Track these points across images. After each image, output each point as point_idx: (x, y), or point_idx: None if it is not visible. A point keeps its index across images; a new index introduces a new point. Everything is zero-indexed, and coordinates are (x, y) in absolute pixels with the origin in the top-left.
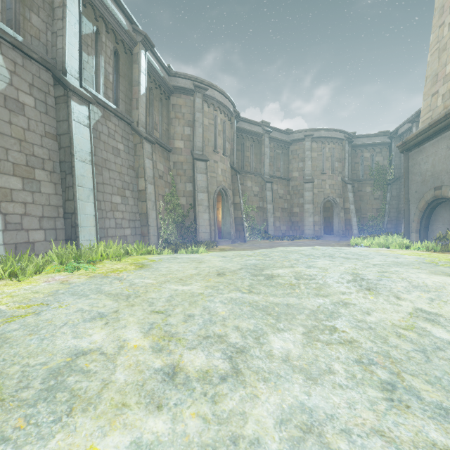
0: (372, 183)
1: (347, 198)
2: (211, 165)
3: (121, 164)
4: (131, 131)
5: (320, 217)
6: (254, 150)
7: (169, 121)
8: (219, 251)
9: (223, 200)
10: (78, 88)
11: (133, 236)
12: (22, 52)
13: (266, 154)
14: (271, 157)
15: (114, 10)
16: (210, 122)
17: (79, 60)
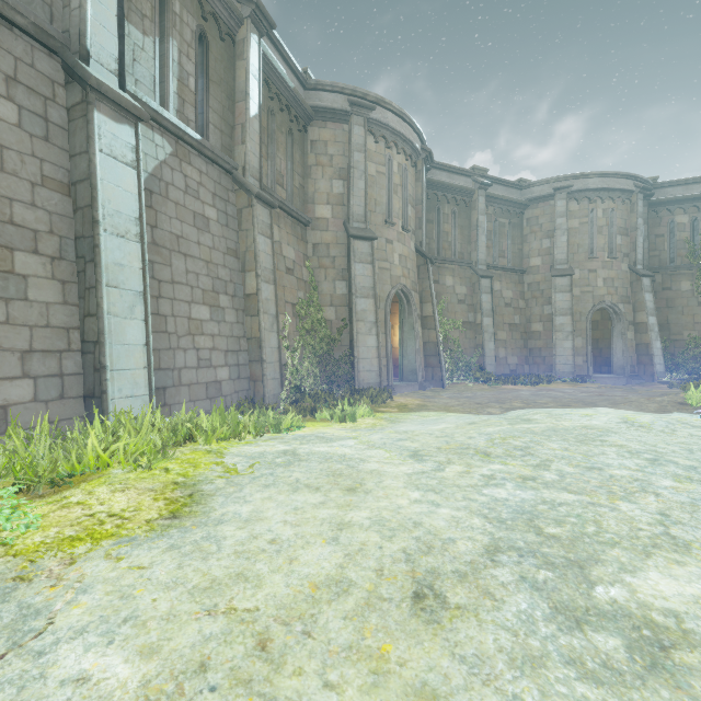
0: (693, 273)
1: (642, 304)
2: (382, 248)
3: (212, 245)
4: (232, 185)
5: (587, 340)
6: (457, 220)
7: (305, 172)
8: (396, 411)
9: (402, 311)
10: (108, 86)
11: (235, 381)
12: None
13: (480, 226)
14: (488, 231)
15: None
16: (379, 170)
17: (117, 35)
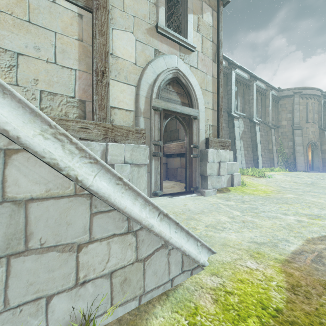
0: None
1: None
2: (304, 130)
3: (263, 140)
4: (265, 126)
5: None
6: None
7: (278, 113)
8: None
9: (312, 148)
10: (257, 122)
11: (268, 167)
12: (245, 117)
13: None
14: None
15: (262, 86)
16: (303, 107)
17: (255, 112)
